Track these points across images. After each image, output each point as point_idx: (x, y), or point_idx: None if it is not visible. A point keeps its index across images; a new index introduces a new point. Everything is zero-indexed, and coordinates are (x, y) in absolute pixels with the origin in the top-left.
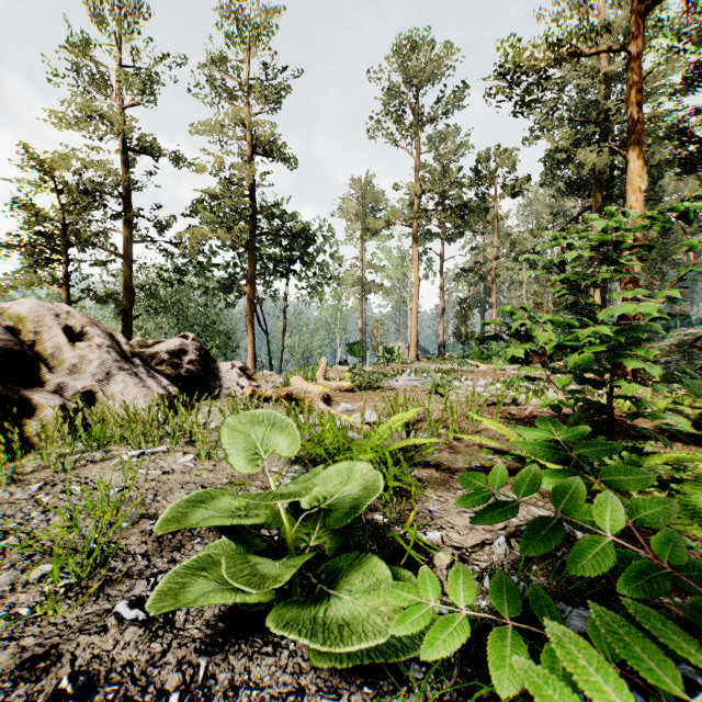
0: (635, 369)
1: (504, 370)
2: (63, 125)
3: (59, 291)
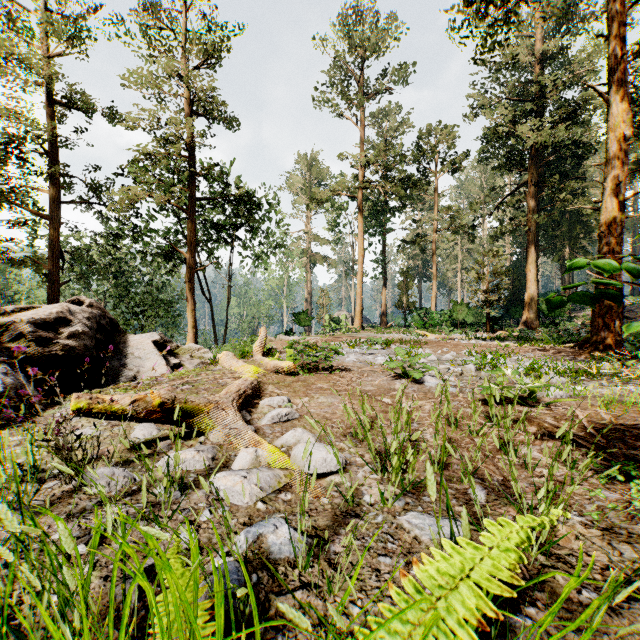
0: (617, 340)
1: (452, 339)
2: None
3: None
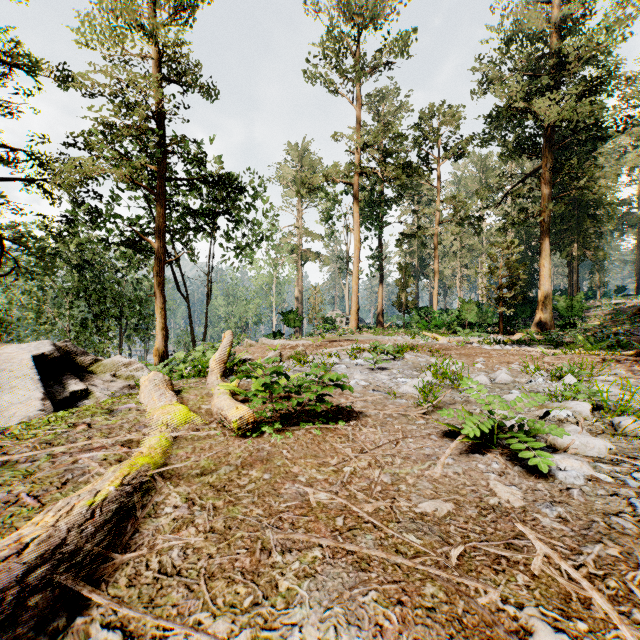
0: None
1: (467, 343)
2: None
3: None
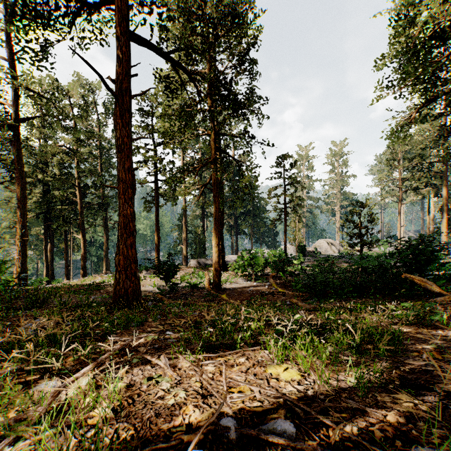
0: None
1: None
2: None
3: None
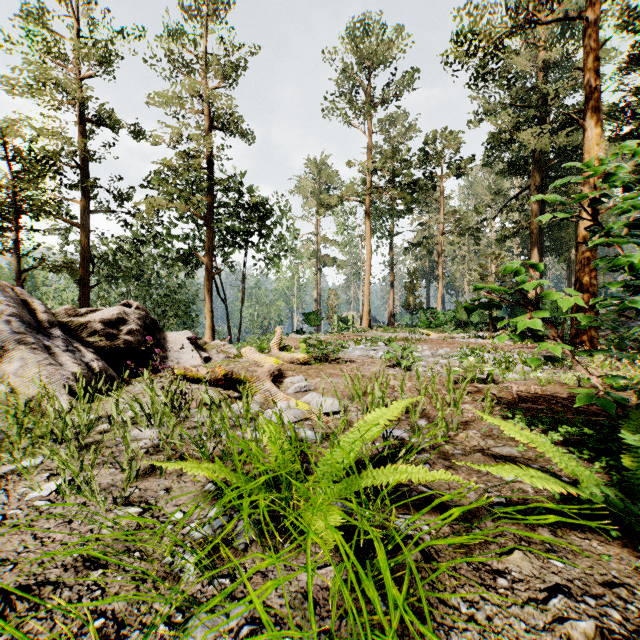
0: (593, 338)
1: (453, 338)
2: (17, 94)
3: (10, 259)
